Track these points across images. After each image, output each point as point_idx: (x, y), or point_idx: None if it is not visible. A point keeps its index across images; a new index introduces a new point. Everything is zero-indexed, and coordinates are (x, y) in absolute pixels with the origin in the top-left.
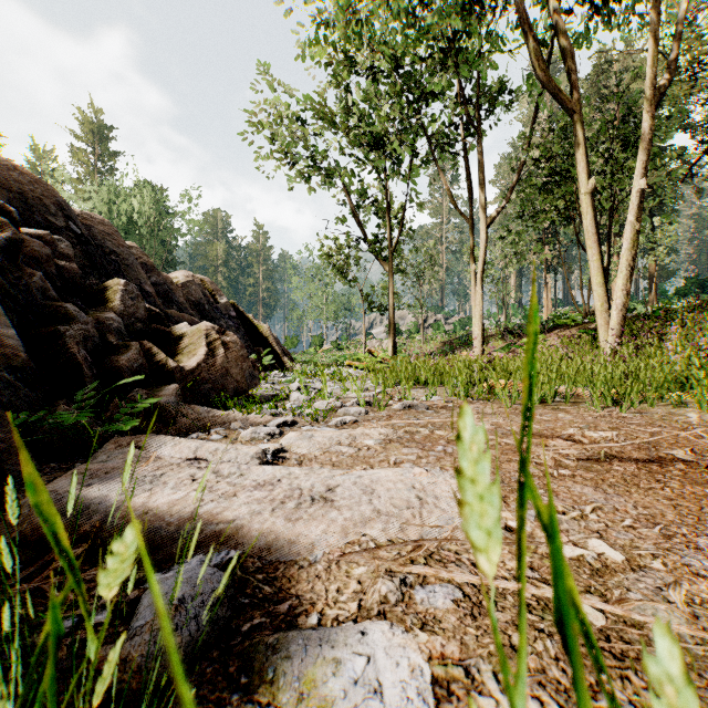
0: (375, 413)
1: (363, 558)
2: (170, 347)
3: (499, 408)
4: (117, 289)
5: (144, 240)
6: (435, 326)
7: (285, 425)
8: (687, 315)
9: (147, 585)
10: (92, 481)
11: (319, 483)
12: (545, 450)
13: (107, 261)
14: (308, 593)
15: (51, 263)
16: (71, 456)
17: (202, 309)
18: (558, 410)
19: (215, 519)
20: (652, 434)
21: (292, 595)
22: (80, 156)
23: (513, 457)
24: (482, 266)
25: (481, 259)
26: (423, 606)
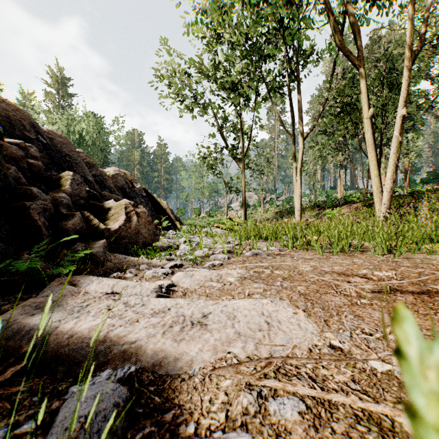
0: (234, 258)
1: (228, 372)
2: (102, 216)
3: (315, 255)
4: (68, 178)
5: (89, 149)
6: (270, 202)
7: (176, 267)
8: (431, 195)
9: (67, 396)
10: (36, 311)
11: (197, 311)
12: (350, 285)
13: (64, 161)
14: (187, 403)
15: (24, 161)
16: (30, 289)
17: (125, 191)
18: (353, 257)
19: (121, 340)
20: (418, 273)
21: (175, 405)
22: (50, 96)
23: (328, 290)
24: (301, 164)
25: (300, 160)
26: (275, 417)
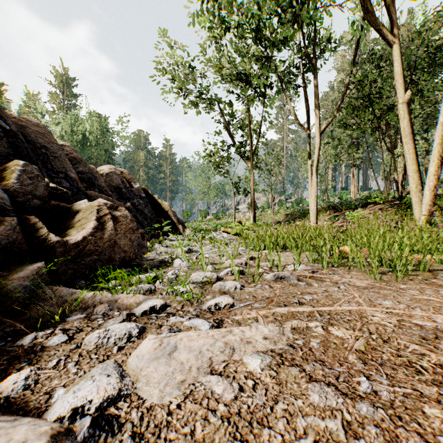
0: (250, 286)
1: None
2: (66, 221)
3: (377, 285)
4: (15, 169)
5: (93, 149)
6: (280, 204)
7: (153, 311)
8: None
9: None
10: None
11: None
12: None
13: (38, 153)
14: None
15: None
16: None
17: (120, 191)
18: (429, 284)
19: None
20: None
21: None
22: (54, 97)
23: None
24: (317, 161)
25: (316, 156)
26: None
